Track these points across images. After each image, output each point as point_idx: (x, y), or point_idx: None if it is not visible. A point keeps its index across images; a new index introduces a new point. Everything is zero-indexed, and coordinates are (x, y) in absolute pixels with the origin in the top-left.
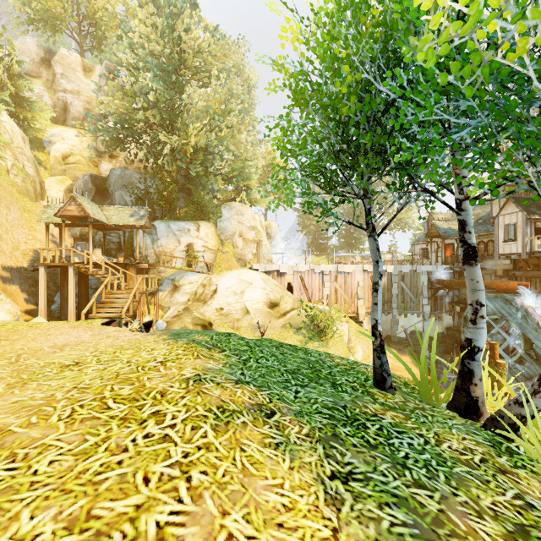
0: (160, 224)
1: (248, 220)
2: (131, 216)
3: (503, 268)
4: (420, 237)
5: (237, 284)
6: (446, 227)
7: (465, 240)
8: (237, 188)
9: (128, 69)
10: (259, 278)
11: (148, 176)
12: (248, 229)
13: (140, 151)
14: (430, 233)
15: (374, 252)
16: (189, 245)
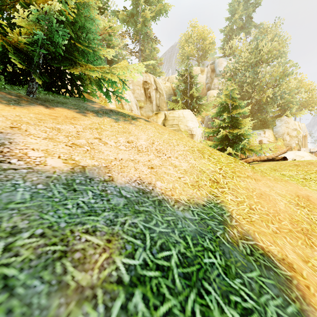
0: None
1: (291, 125)
2: None
3: None
4: None
5: (294, 157)
6: None
7: None
8: (280, 109)
9: (233, 71)
10: (307, 155)
11: None
12: (292, 130)
13: None
14: None
15: None
16: (260, 141)
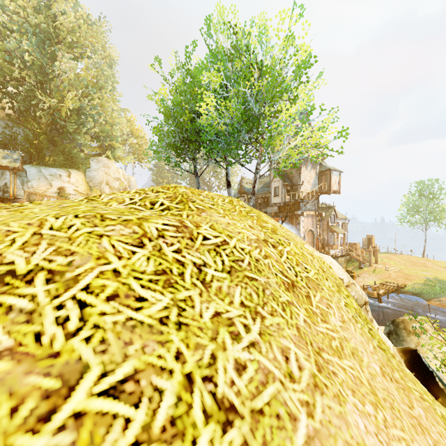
0: (30, 168)
1: (113, 172)
2: (4, 158)
3: (275, 211)
4: (236, 194)
5: None
6: (249, 188)
7: (227, 179)
8: (102, 146)
9: None
10: None
11: (11, 123)
12: (113, 179)
13: (2, 99)
14: (240, 191)
15: (197, 184)
16: (61, 188)
